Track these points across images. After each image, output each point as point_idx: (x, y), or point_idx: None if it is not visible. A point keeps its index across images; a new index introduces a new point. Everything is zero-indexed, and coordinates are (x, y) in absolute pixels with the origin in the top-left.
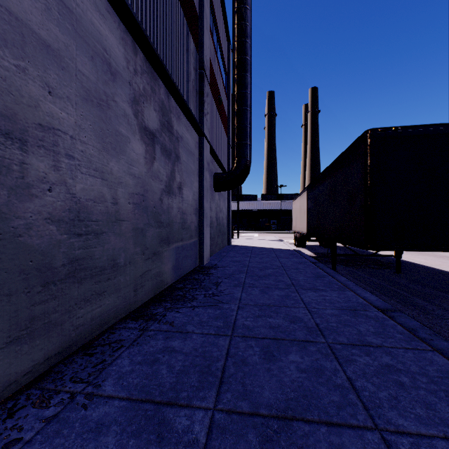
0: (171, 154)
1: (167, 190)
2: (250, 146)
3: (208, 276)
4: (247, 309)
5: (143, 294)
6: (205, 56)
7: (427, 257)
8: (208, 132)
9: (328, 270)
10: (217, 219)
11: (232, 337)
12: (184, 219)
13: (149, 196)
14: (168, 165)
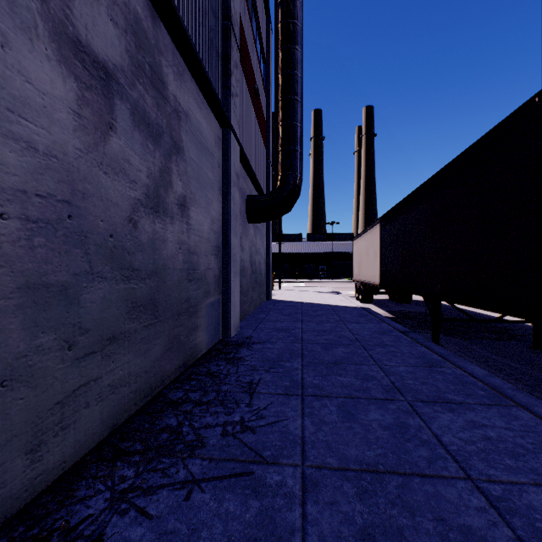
0: (161, 136)
1: (150, 204)
2: (301, 155)
3: (234, 364)
4: (327, 490)
5: (69, 444)
6: (233, 1)
7: None
8: (238, 126)
9: (437, 348)
10: (252, 263)
11: None
12: (193, 264)
13: (94, 209)
14: (152, 154)
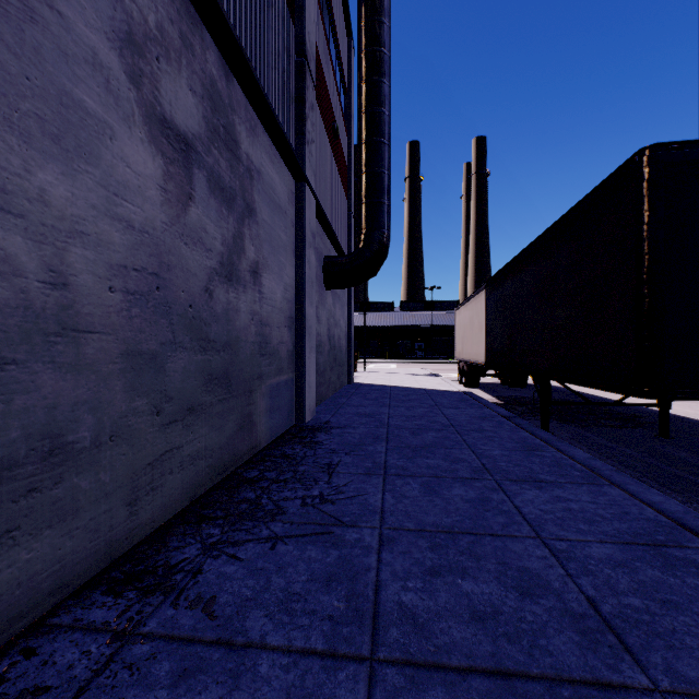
0: (235, 200)
1: (224, 273)
2: (389, 208)
3: (311, 448)
4: (402, 544)
5: (157, 506)
6: (308, 33)
7: (691, 403)
8: (314, 176)
9: (542, 433)
10: (331, 338)
11: (375, 669)
12: (266, 337)
13: (176, 280)
14: (226, 220)
